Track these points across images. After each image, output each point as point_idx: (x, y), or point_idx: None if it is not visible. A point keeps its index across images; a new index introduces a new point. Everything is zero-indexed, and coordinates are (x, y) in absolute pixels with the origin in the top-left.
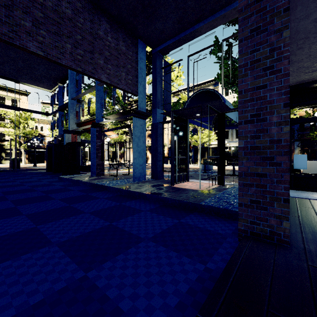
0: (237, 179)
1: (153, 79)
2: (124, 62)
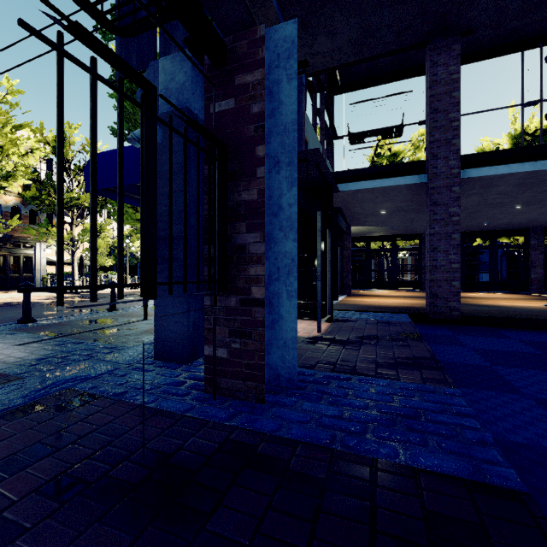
0: None
1: None
2: None
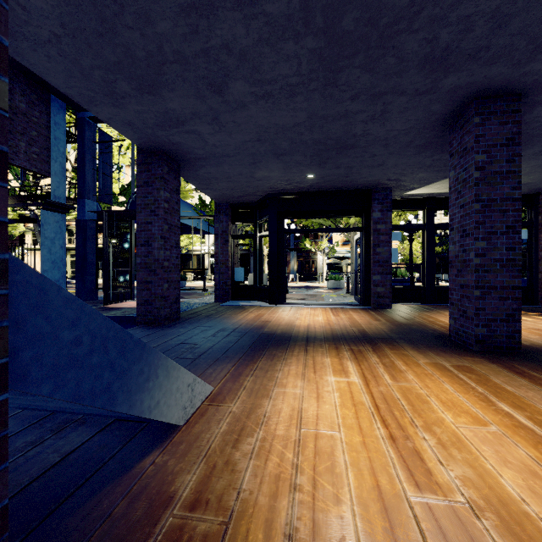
0: (201, 296)
1: (79, 155)
2: (23, 126)
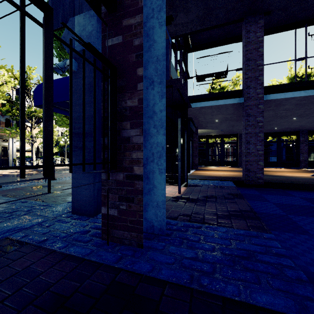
0: None
1: None
2: None
